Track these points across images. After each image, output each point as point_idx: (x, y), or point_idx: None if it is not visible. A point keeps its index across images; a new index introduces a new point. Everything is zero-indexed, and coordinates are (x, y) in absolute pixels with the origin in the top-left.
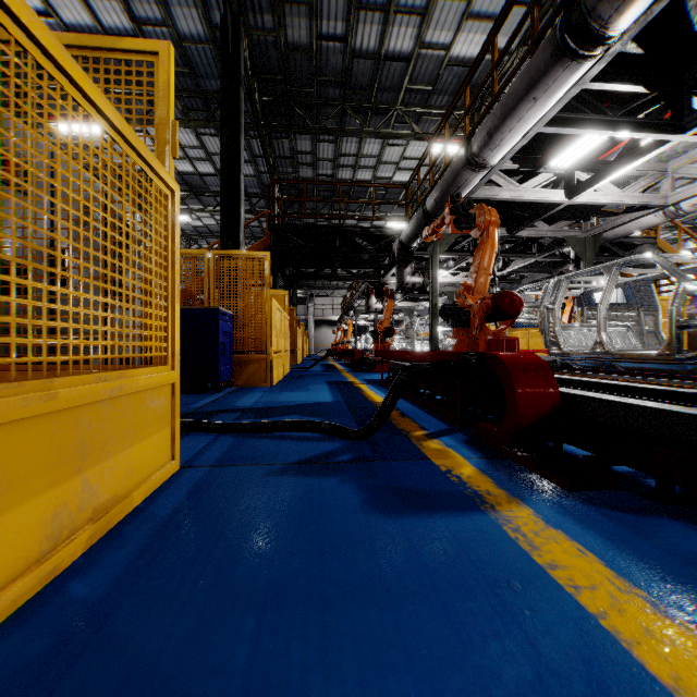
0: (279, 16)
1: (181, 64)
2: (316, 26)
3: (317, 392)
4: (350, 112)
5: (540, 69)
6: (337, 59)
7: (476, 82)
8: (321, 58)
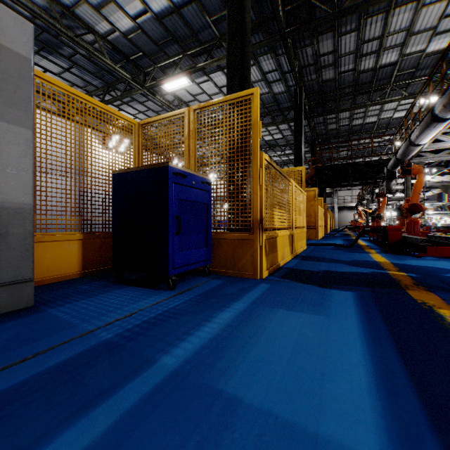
0: (319, 74)
1: (273, 102)
2: (337, 70)
3: (337, 241)
4: (358, 96)
5: (427, 123)
6: (349, 77)
7: None
8: (341, 79)
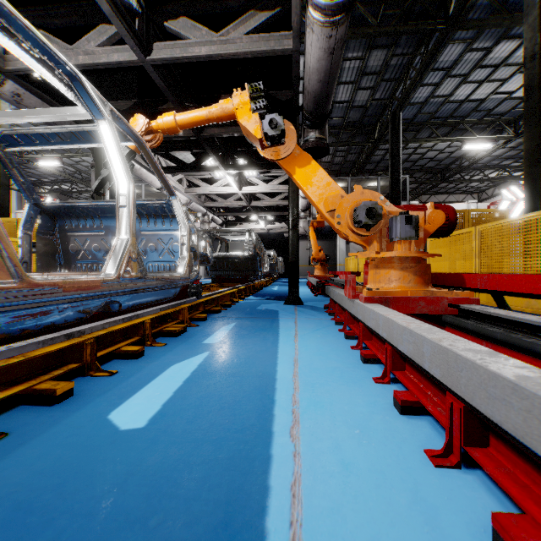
0: None
1: None
2: None
3: None
4: None
5: None
6: None
7: None
8: None
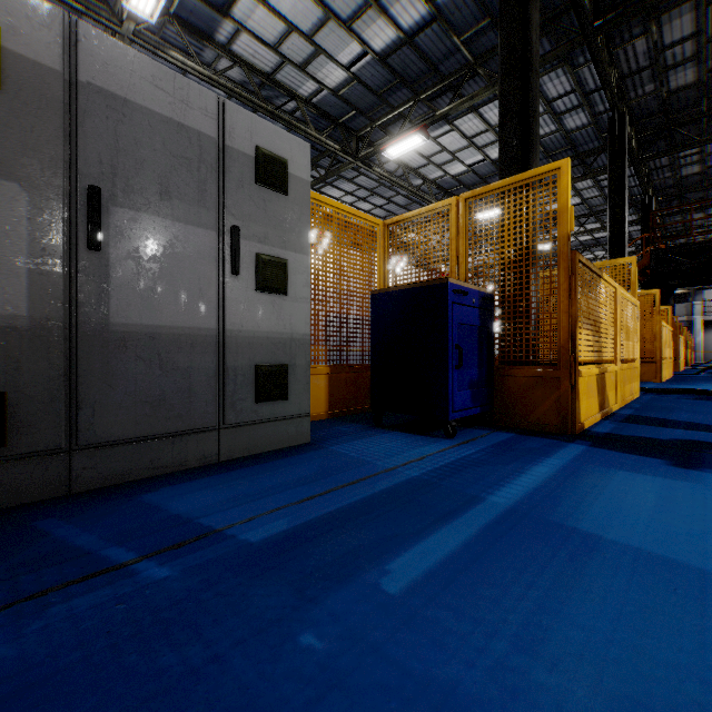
0: (660, 80)
1: (564, 146)
2: (703, 66)
3: (704, 386)
4: None
5: None
6: None
7: None
8: (710, 81)
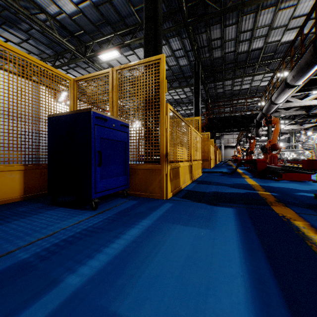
0: (211, 53)
1: (179, 72)
2: (223, 51)
3: (223, 170)
4: (237, 70)
5: (282, 88)
6: (231, 56)
7: (296, 45)
8: (225, 58)
